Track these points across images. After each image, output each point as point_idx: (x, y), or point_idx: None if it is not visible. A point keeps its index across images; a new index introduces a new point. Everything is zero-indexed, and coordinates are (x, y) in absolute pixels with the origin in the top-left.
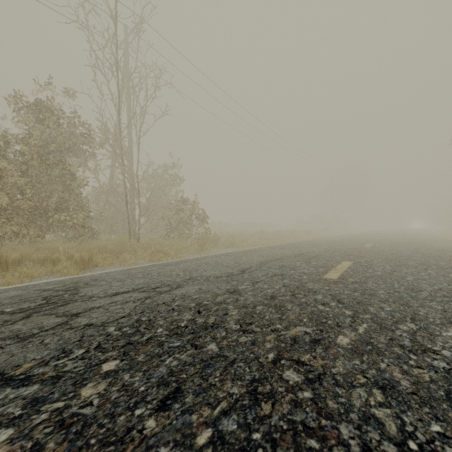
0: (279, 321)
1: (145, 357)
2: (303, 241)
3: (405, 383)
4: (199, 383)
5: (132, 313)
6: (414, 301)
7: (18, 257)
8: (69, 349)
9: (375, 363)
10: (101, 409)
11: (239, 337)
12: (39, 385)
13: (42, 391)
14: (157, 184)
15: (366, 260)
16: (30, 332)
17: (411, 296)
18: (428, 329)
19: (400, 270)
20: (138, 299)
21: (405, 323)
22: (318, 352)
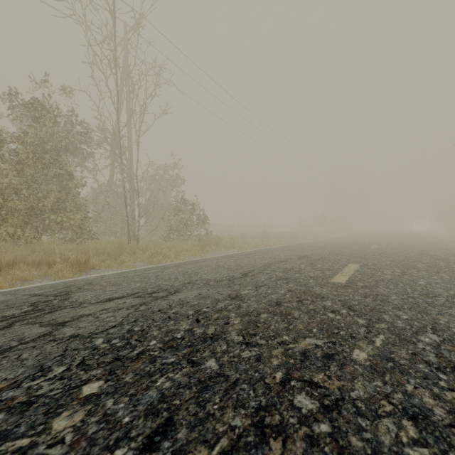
0: (286, 332)
1: (133, 376)
2: (306, 242)
3: (439, 411)
4: (195, 412)
5: (124, 322)
6: (431, 308)
7: (11, 259)
8: (48, 367)
9: (400, 384)
10: (73, 450)
11: (242, 352)
12: (4, 415)
13: (7, 423)
14: (157, 185)
15: (373, 262)
16: (7, 345)
17: (427, 302)
18: (453, 341)
19: (411, 273)
20: (132, 305)
21: (426, 334)
22: (332, 371)
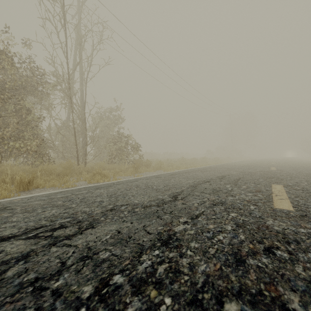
0: None
1: None
2: (215, 165)
3: None
4: None
5: None
6: None
7: None
8: None
9: None
10: None
11: None
12: None
13: None
14: (101, 120)
15: (292, 183)
16: None
17: None
18: None
19: None
20: (3, 261)
21: None
22: None
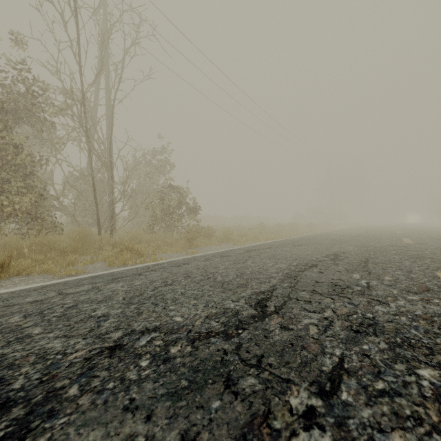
0: None
1: None
2: (312, 235)
3: None
4: None
5: None
6: None
7: None
8: None
9: None
10: None
11: None
12: None
13: None
14: (136, 165)
15: None
16: None
17: None
18: None
19: None
20: None
21: None
22: None
